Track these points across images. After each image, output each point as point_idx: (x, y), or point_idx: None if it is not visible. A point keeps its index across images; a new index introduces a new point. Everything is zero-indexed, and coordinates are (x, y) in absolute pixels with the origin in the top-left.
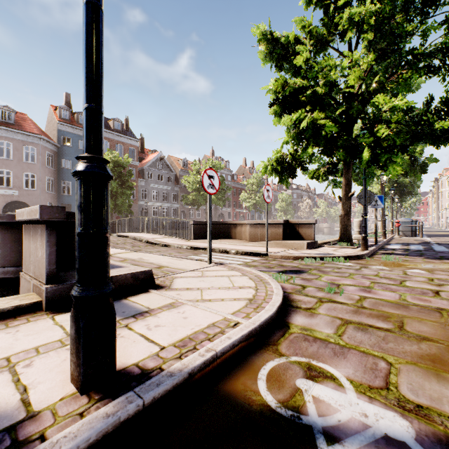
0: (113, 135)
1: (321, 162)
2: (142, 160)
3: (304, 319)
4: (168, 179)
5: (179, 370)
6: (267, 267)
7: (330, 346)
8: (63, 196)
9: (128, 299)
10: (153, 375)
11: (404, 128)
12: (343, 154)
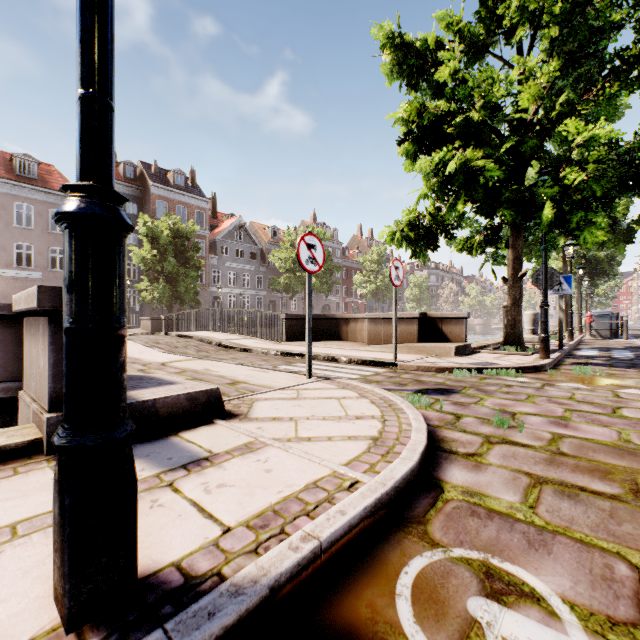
0: (173, 193)
1: (475, 227)
2: (213, 228)
3: (466, 474)
4: (251, 255)
5: (252, 580)
6: (397, 384)
7: (518, 527)
8: None
9: (179, 435)
10: (204, 590)
11: (608, 171)
12: (511, 213)
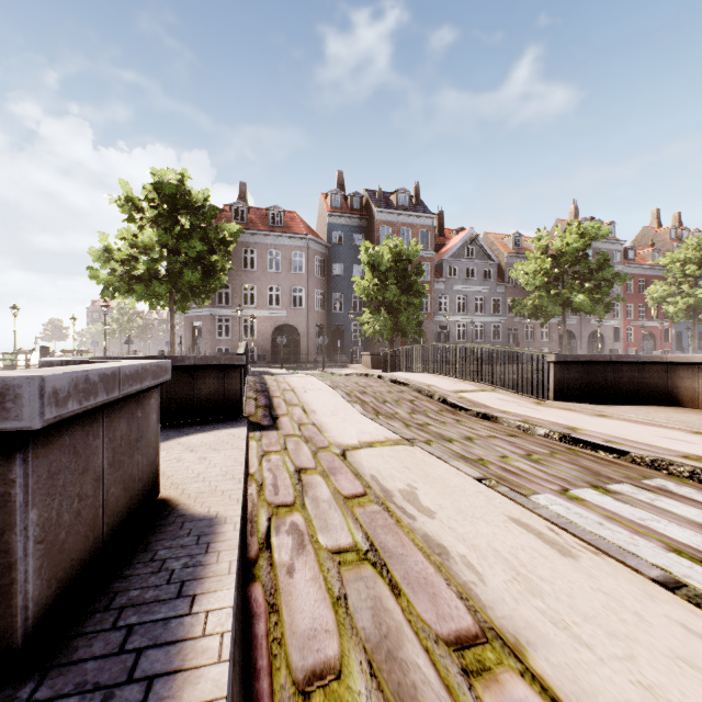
0: (396, 215)
1: None
2: (439, 248)
3: None
4: (484, 274)
5: None
6: None
7: None
8: (334, 315)
9: None
10: None
11: None
12: None
